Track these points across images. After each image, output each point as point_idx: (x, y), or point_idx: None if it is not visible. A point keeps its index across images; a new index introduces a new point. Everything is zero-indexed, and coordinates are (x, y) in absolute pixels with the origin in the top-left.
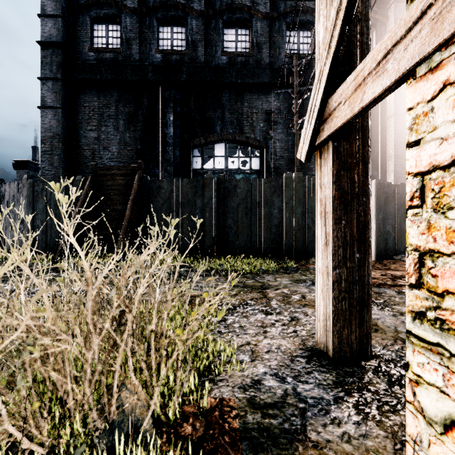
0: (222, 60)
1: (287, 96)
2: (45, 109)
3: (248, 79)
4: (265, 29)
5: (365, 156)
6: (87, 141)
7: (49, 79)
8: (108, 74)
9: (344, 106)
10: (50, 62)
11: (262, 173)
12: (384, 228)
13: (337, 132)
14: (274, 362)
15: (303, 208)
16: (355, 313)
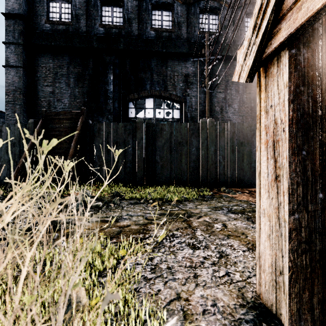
0: (151, 34)
1: (200, 63)
2: (8, 67)
3: (171, 50)
4: (184, 12)
5: None
6: (44, 94)
7: (12, 44)
8: (61, 41)
9: None
10: (13, 30)
11: (182, 121)
12: None
13: (306, 26)
14: None
15: (215, 147)
16: (317, 270)
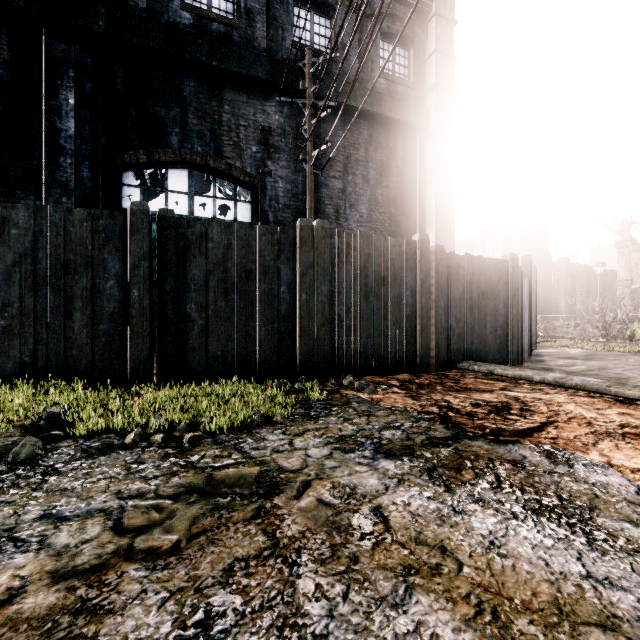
0: (183, 17)
1: (296, 110)
2: None
3: (231, 65)
4: None
5: None
6: None
7: None
8: None
9: None
10: None
11: None
12: (447, 321)
13: None
14: None
15: (330, 286)
16: None
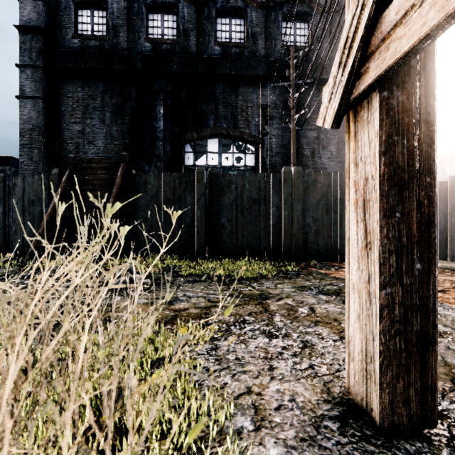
0: (216, 50)
1: (283, 90)
2: (23, 98)
3: (243, 72)
4: (260, 19)
5: (430, 113)
6: (71, 134)
7: (28, 67)
8: (93, 62)
9: (420, 10)
10: (30, 49)
11: (257, 170)
12: None
13: (395, 68)
14: (291, 433)
15: (303, 206)
16: (414, 355)
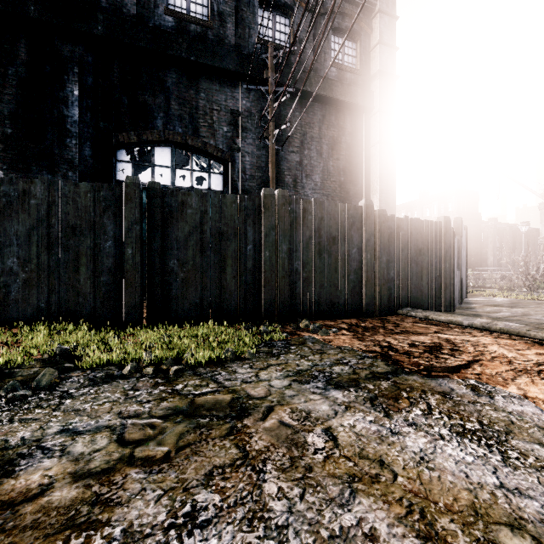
0: (167, 21)
1: (260, 95)
2: None
3: (206, 60)
4: None
5: None
6: None
7: None
8: None
9: None
10: None
11: None
12: (388, 274)
13: None
14: None
15: (289, 244)
16: None
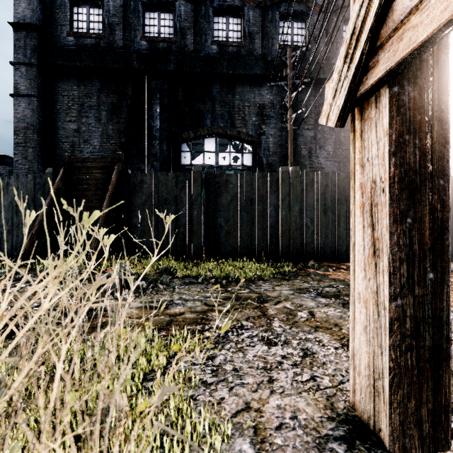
0: (213, 49)
1: (280, 89)
2: (18, 97)
3: (240, 71)
4: (258, 18)
5: (443, 110)
6: (66, 133)
7: (22, 65)
8: (89, 61)
9: None
10: (24, 46)
11: (255, 169)
12: None
13: (409, 60)
14: None
15: (300, 206)
16: (427, 372)
